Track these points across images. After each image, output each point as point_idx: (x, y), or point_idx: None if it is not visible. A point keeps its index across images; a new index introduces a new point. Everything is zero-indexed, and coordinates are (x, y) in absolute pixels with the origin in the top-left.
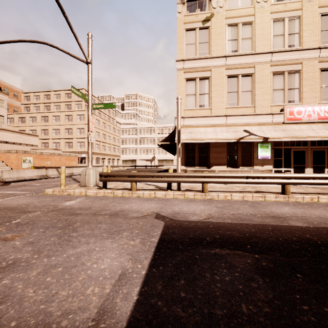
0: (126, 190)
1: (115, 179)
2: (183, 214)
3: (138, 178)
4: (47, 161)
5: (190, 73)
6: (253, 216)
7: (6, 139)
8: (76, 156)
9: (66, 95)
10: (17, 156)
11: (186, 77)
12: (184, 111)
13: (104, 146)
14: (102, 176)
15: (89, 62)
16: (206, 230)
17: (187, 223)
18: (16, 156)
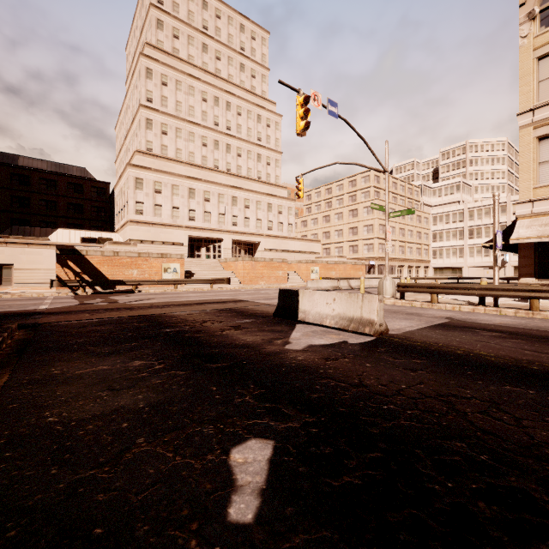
0: (426, 302)
1: (413, 290)
2: (474, 320)
3: (438, 290)
4: (332, 271)
5: (547, 126)
6: None
7: (294, 248)
8: (362, 264)
9: (350, 183)
10: (306, 266)
11: (538, 134)
12: (535, 191)
13: (402, 247)
14: (399, 287)
15: (386, 171)
16: (484, 326)
17: (471, 323)
18: (305, 266)
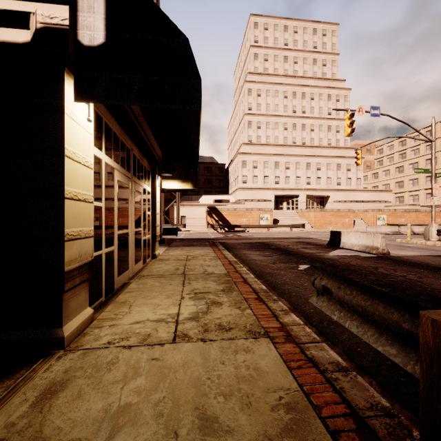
0: None
1: None
2: None
3: None
4: (401, 218)
5: None
6: None
7: (362, 199)
8: (440, 211)
9: (427, 133)
10: (372, 214)
11: None
12: None
13: None
14: (439, 232)
15: (432, 141)
16: None
17: None
18: (371, 214)
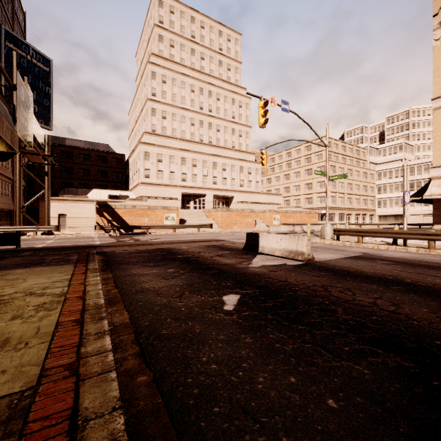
0: (354, 243)
1: (345, 233)
2: (381, 254)
3: (363, 233)
4: (290, 219)
5: None
6: (440, 260)
7: (260, 201)
8: (315, 213)
9: (305, 148)
10: (270, 215)
11: None
12: None
13: (350, 198)
14: (335, 231)
15: (326, 146)
16: (384, 258)
17: (377, 256)
18: (269, 214)
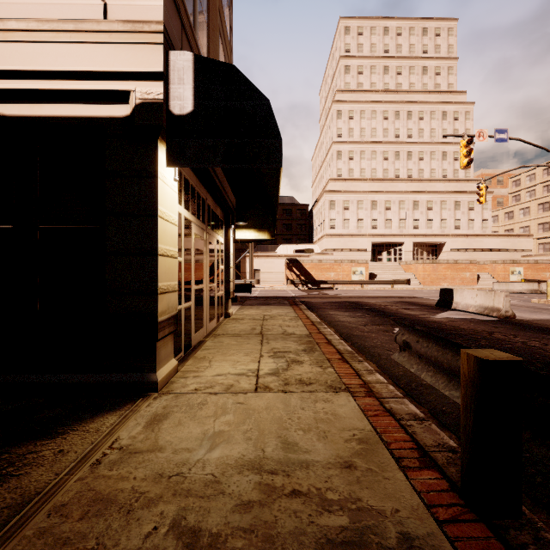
0: None
1: None
2: None
3: None
4: (545, 272)
5: None
6: None
7: (490, 246)
8: None
9: None
10: (503, 267)
11: None
12: None
13: None
14: None
15: None
16: None
17: None
18: (502, 267)
